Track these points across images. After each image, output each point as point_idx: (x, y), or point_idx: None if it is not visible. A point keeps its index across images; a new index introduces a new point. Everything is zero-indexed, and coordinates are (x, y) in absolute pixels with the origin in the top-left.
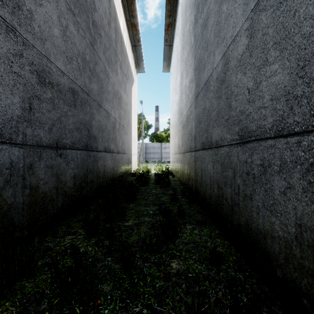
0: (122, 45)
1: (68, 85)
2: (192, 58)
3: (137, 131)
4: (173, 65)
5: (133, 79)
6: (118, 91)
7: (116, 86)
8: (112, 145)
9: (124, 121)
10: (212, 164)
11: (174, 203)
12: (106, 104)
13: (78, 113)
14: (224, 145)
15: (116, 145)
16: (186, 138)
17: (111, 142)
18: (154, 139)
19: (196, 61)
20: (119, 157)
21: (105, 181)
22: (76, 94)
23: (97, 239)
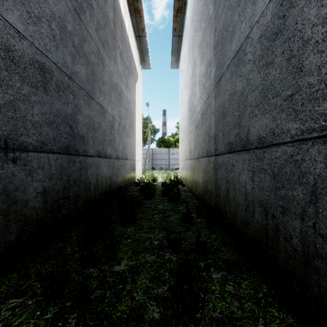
0: (123, 31)
1: (31, 56)
2: (210, 34)
3: (143, 136)
4: (183, 59)
5: (137, 74)
6: (118, 84)
7: (114, 77)
8: (108, 149)
9: (125, 121)
10: (250, 174)
11: (188, 226)
12: (100, 96)
13: (52, 100)
14: (281, 143)
15: (114, 149)
16: (201, 139)
17: (108, 145)
18: (161, 144)
19: (218, 32)
20: (119, 163)
21: (98, 194)
22: (47, 73)
23: (59, 309)
